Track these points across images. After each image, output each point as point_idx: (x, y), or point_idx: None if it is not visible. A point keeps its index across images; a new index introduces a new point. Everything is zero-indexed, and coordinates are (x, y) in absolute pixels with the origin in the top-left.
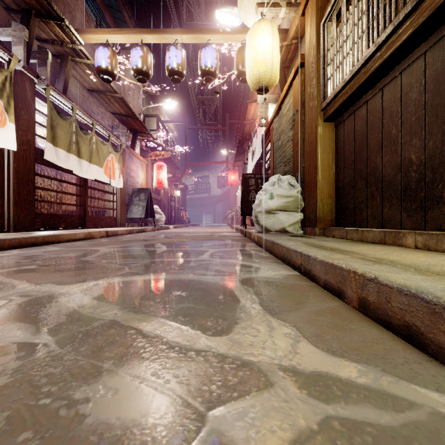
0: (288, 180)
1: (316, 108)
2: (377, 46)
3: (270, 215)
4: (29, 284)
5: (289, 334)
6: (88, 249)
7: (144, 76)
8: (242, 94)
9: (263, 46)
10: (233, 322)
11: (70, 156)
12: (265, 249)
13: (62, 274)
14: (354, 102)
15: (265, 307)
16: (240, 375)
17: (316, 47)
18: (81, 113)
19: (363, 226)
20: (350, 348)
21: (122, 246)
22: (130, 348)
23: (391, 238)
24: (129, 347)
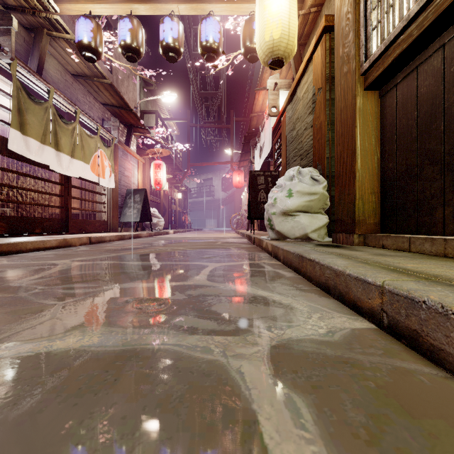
0: (311, 173)
1: (354, 71)
2: None
3: (288, 218)
4: None
5: None
6: (45, 263)
7: (134, 53)
8: (248, 88)
9: (278, 5)
10: None
11: (45, 147)
12: (286, 264)
13: None
14: (418, 52)
15: None
16: None
17: None
18: (61, 99)
19: (436, 232)
20: None
21: (95, 258)
22: None
23: None
24: None
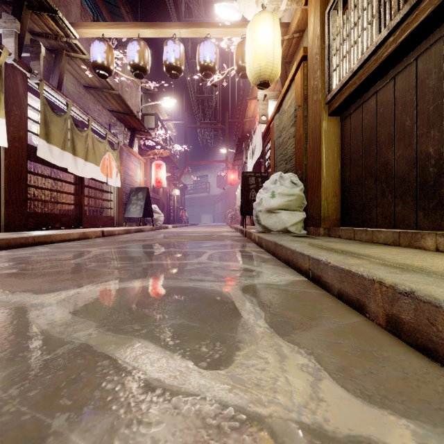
0: (290, 178)
1: (321, 101)
2: (391, 30)
3: (272, 215)
4: (1, 292)
5: (306, 366)
6: (80, 250)
7: (141, 71)
8: (241, 92)
9: (264, 38)
10: (233, 348)
11: (65, 153)
12: (267, 250)
13: (43, 279)
14: (362, 94)
15: (272, 325)
16: (245, 443)
17: (321, 37)
18: (77, 110)
19: (373, 226)
20: (391, 390)
21: (116, 247)
22: (96, 391)
23: (406, 240)
24: (96, 389)
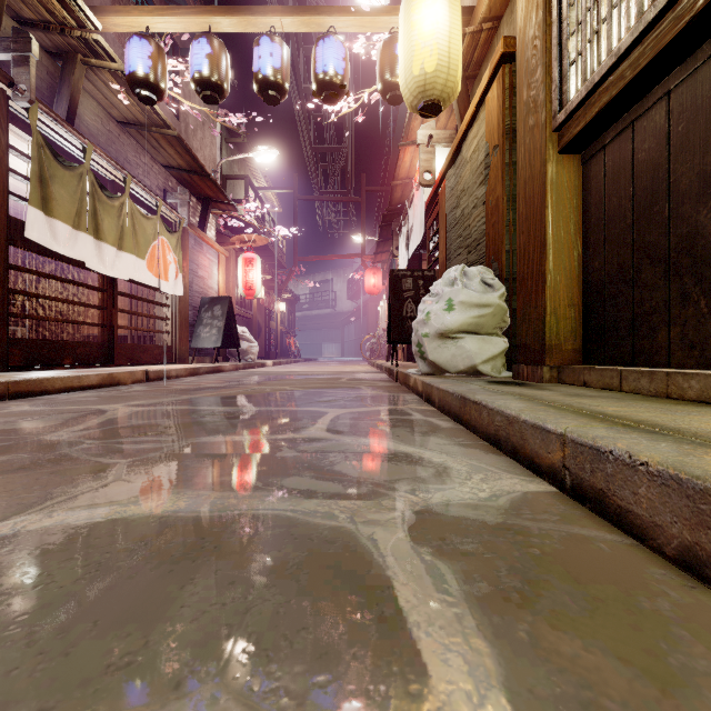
0: (482, 275)
1: (544, 125)
2: None
3: (447, 342)
4: None
5: None
6: (87, 409)
7: (214, 91)
8: (388, 140)
9: (433, 22)
10: None
11: (80, 235)
12: (443, 410)
13: None
14: (634, 101)
15: None
16: None
17: (544, 4)
18: (103, 160)
19: (659, 363)
20: None
21: (159, 402)
22: None
23: None
24: None
